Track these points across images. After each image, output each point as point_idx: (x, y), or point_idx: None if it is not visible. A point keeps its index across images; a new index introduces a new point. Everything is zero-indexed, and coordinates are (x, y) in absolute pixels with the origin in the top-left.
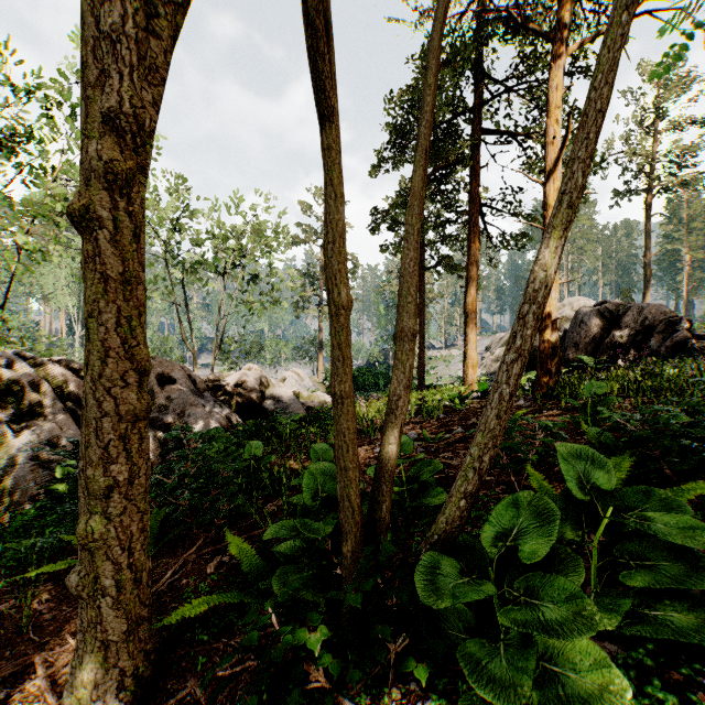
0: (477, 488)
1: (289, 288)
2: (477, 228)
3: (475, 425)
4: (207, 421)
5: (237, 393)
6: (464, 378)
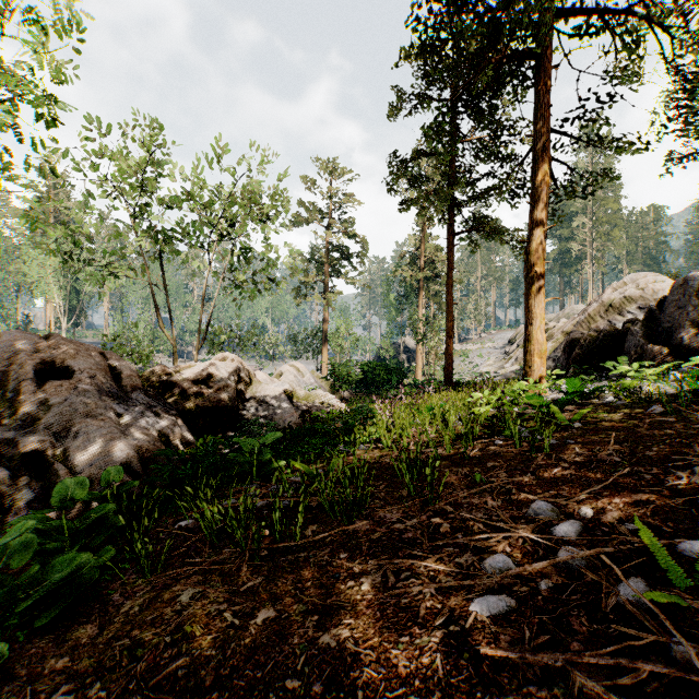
0: None
1: (285, 264)
2: (547, 154)
3: None
4: (108, 446)
5: (197, 393)
6: (526, 371)
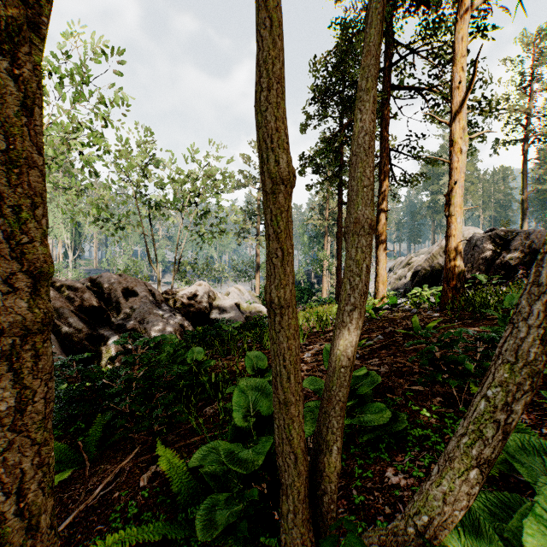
0: (496, 450)
1: (232, 220)
2: (387, 168)
3: (393, 333)
4: (163, 327)
5: (189, 304)
6: (375, 292)
